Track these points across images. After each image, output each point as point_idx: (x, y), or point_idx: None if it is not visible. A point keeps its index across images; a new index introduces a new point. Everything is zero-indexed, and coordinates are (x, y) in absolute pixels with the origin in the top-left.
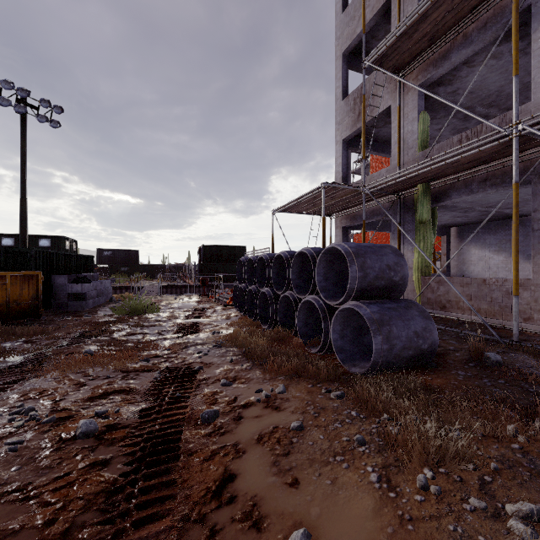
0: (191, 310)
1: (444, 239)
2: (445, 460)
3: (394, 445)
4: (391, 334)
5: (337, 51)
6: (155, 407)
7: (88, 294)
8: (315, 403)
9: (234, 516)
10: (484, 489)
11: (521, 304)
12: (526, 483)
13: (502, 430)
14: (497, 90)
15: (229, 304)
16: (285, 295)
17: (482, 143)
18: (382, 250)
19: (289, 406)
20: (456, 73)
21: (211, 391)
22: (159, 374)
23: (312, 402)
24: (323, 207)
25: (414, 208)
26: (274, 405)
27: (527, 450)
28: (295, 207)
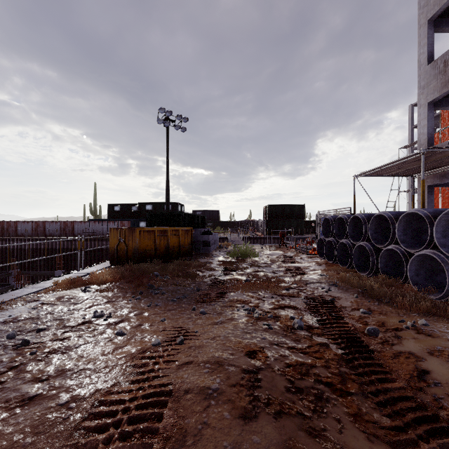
0: (282, 257)
1: None
2: None
3: None
4: None
5: (420, 20)
6: (325, 319)
7: (211, 242)
8: None
9: (448, 393)
10: None
11: None
12: None
13: None
14: None
15: (312, 253)
16: (388, 249)
17: None
18: None
19: (441, 335)
20: None
21: (356, 316)
22: (305, 299)
23: None
24: (422, 171)
25: None
26: (425, 333)
27: None
28: (379, 171)
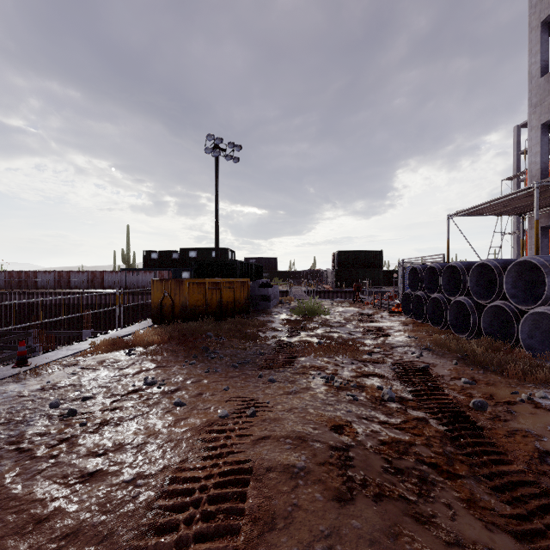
0: (358, 315)
1: None
2: None
3: None
4: None
5: (531, 22)
6: (420, 390)
7: (270, 297)
8: None
9: None
10: None
11: None
12: None
13: None
14: None
15: (395, 310)
16: (493, 305)
17: None
18: None
19: None
20: None
21: (456, 386)
22: (393, 366)
23: None
24: (536, 210)
25: None
26: (544, 407)
27: None
28: (479, 209)
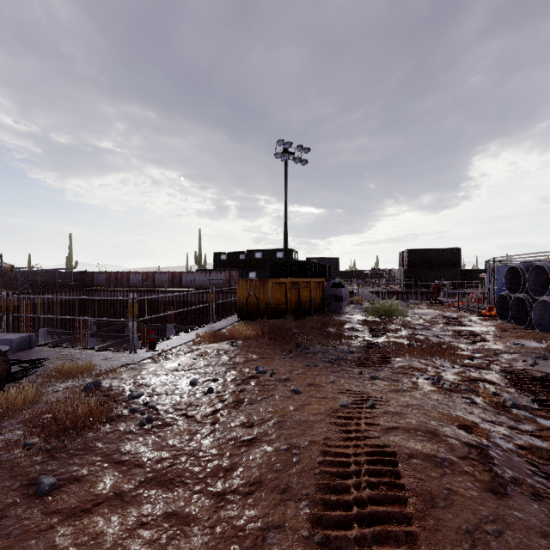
0: (441, 318)
1: None
2: None
3: None
4: None
5: None
6: (545, 400)
7: (343, 297)
8: None
9: None
10: None
11: None
12: None
13: None
14: None
15: (486, 314)
16: None
17: None
18: None
19: None
20: None
21: None
22: (503, 373)
23: None
24: None
25: None
26: None
27: None
28: None
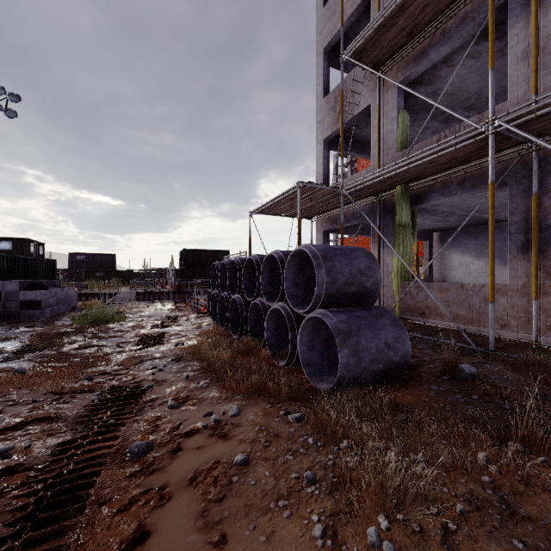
0: (162, 319)
1: (426, 244)
2: (405, 501)
3: (348, 484)
4: (358, 346)
5: (318, 47)
6: (78, 439)
7: (44, 302)
8: (269, 429)
9: None
10: (447, 543)
11: (498, 310)
12: (496, 530)
13: (472, 460)
14: (476, 93)
15: (204, 311)
16: (255, 302)
17: (458, 141)
18: (354, 253)
19: (239, 433)
20: (435, 73)
21: (154, 415)
22: (98, 395)
23: (266, 427)
24: (298, 208)
25: (394, 211)
26: (222, 432)
27: (499, 485)
28: (273, 208)
